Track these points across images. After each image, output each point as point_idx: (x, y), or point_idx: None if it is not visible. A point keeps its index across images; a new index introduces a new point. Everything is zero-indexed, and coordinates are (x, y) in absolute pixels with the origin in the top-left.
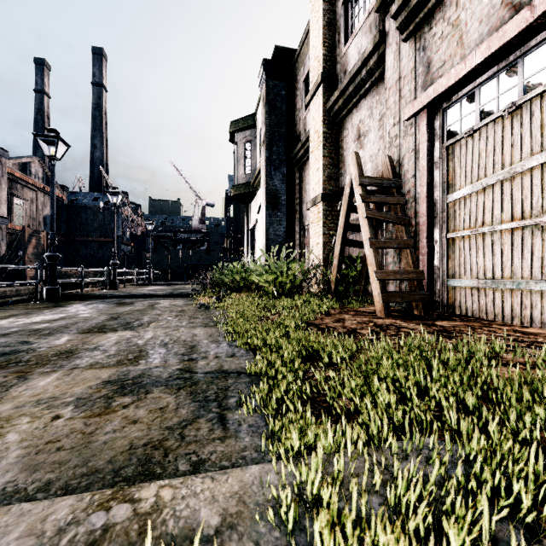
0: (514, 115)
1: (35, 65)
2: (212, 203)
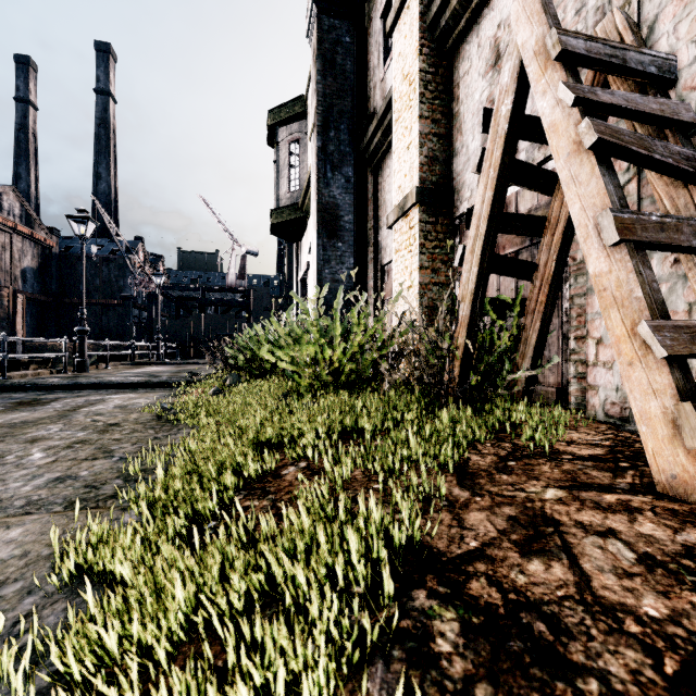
0: None
1: (16, 64)
2: (255, 251)
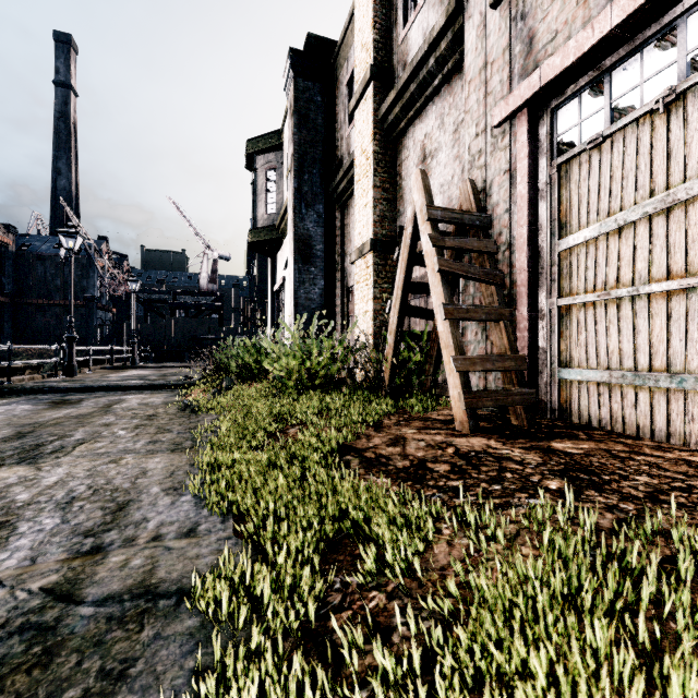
0: (673, 109)
1: None
2: (227, 255)
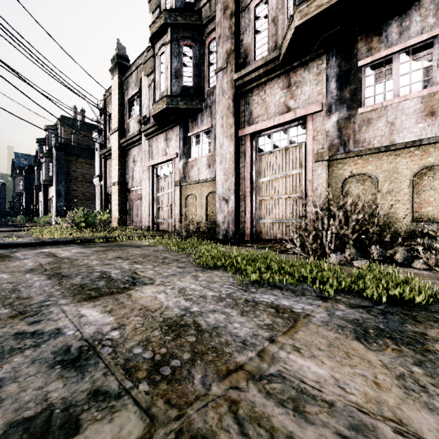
0: None
1: None
2: (3, 182)
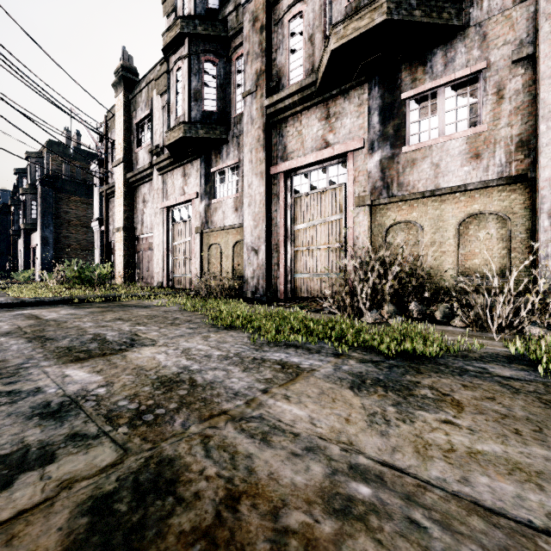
0: None
1: None
2: None
